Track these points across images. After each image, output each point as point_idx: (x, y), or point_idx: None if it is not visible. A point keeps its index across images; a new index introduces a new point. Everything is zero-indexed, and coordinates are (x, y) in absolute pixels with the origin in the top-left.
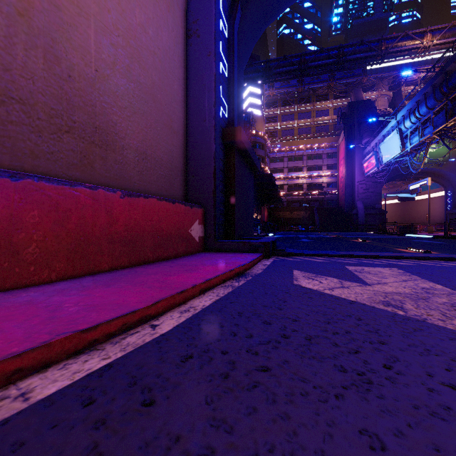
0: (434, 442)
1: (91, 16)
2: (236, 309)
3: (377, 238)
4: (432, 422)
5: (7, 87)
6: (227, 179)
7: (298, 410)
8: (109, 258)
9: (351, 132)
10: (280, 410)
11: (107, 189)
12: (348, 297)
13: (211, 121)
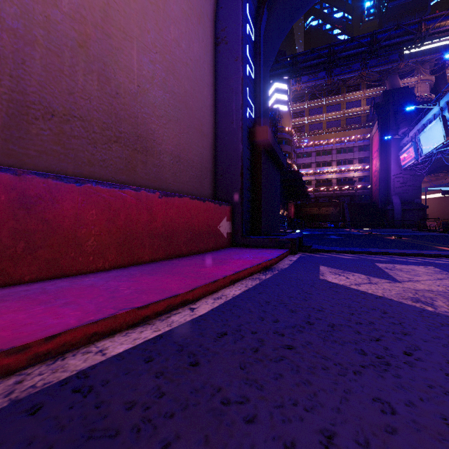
0: (443, 413)
1: (134, 38)
2: (263, 298)
3: (415, 235)
4: (444, 399)
5: (71, 108)
6: (254, 177)
7: (318, 379)
8: (149, 251)
9: (386, 123)
10: (303, 378)
11: (148, 191)
12: (374, 292)
13: (239, 123)
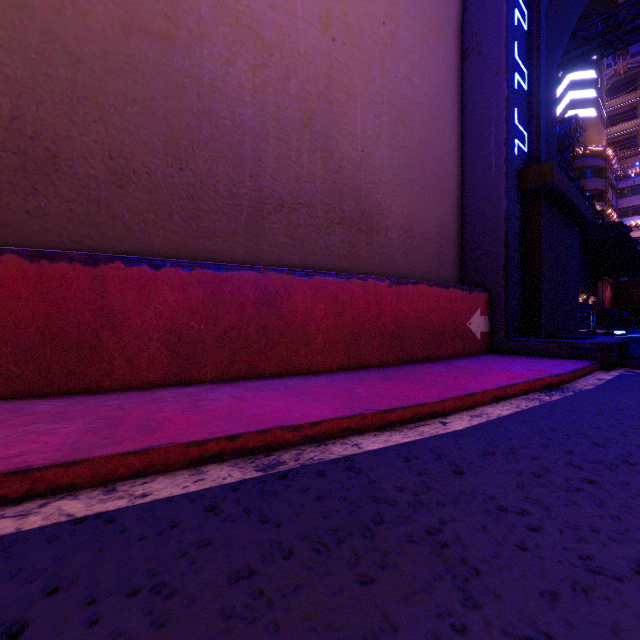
0: None
1: (358, 95)
2: (547, 424)
3: None
4: None
5: (297, 195)
6: (527, 245)
7: (635, 520)
8: (378, 353)
9: None
10: (610, 513)
11: (376, 279)
12: None
13: (501, 167)
